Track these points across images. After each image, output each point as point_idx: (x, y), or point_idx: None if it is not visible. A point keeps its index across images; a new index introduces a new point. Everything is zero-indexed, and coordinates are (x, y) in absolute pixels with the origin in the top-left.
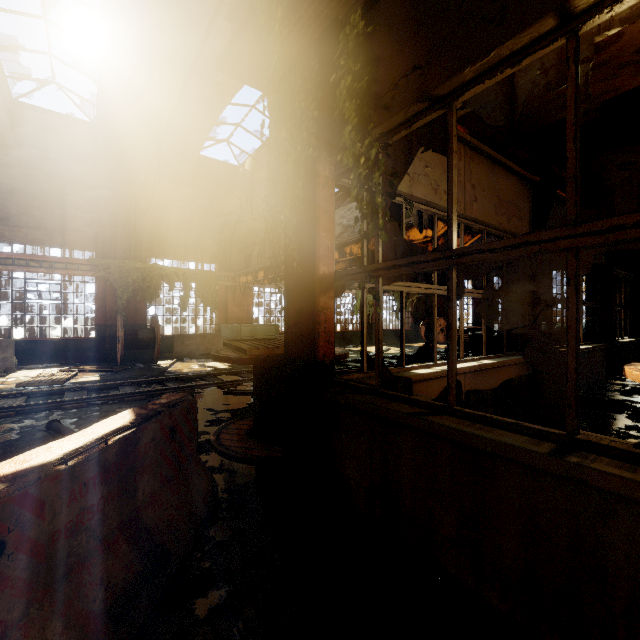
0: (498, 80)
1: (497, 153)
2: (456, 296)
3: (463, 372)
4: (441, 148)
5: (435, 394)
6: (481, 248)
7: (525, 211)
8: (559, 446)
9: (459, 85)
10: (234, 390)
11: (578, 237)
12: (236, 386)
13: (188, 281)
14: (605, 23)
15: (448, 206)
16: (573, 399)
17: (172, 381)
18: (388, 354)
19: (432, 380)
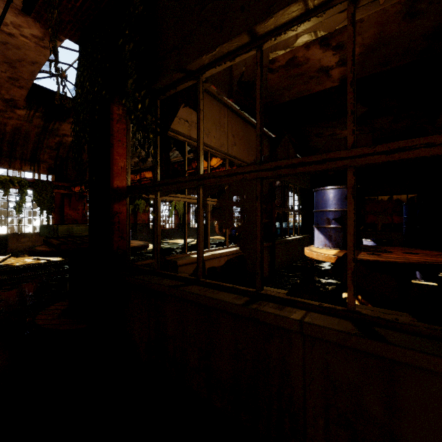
0: (224, 68)
1: (252, 117)
2: (202, 205)
3: (227, 255)
4: (212, 108)
5: (207, 270)
6: (214, 175)
7: (266, 155)
8: (251, 299)
9: (202, 66)
10: (61, 277)
11: (261, 171)
12: (64, 274)
13: (24, 188)
14: (275, 46)
15: (197, 145)
16: (259, 269)
17: (0, 274)
18: (192, 244)
19: (205, 261)
